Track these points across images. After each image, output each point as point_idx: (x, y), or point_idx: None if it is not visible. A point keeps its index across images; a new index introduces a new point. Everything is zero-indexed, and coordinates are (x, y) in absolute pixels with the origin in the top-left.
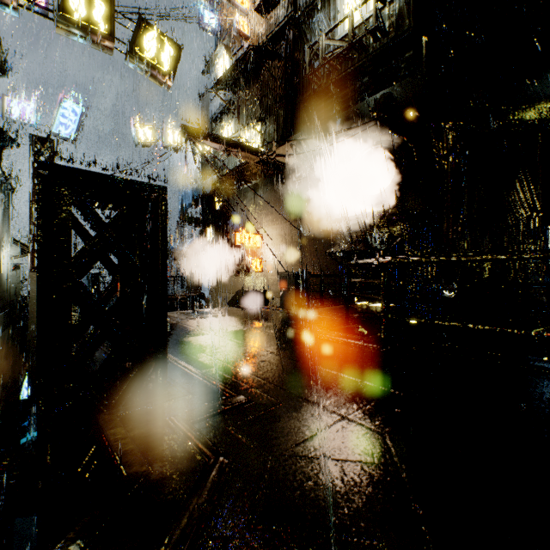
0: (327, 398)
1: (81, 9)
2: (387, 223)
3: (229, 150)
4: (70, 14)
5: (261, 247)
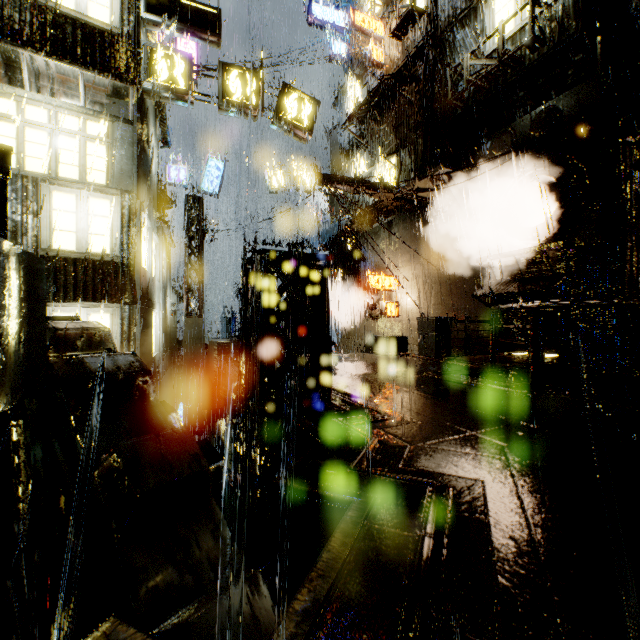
0: (459, 422)
1: (238, 90)
2: (548, 260)
3: (363, 193)
4: (230, 96)
5: (396, 289)
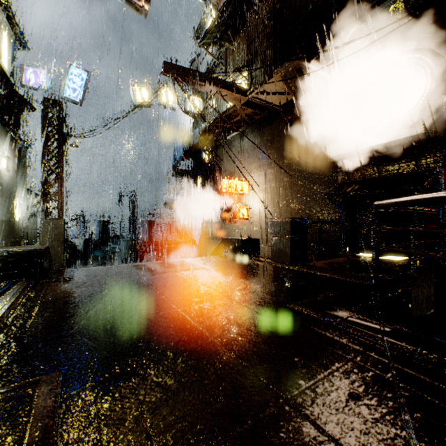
0: None
1: None
2: (413, 154)
3: (212, 85)
4: None
5: (248, 193)
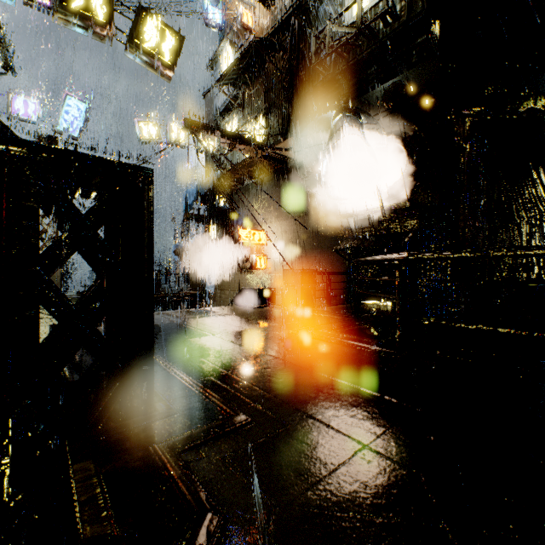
0: (343, 418)
1: None
2: (397, 218)
3: (232, 144)
4: (68, 2)
5: (266, 243)
